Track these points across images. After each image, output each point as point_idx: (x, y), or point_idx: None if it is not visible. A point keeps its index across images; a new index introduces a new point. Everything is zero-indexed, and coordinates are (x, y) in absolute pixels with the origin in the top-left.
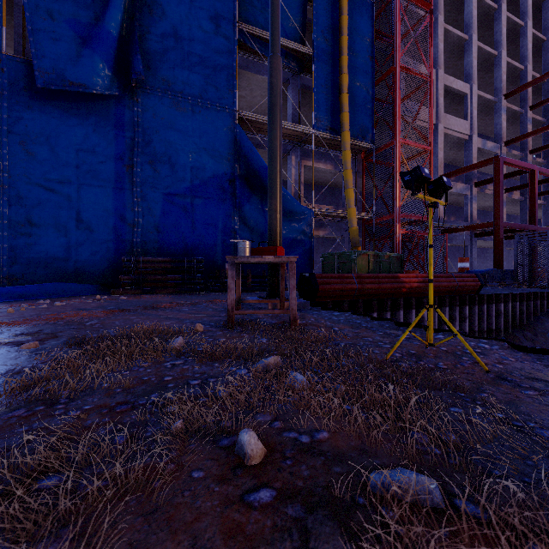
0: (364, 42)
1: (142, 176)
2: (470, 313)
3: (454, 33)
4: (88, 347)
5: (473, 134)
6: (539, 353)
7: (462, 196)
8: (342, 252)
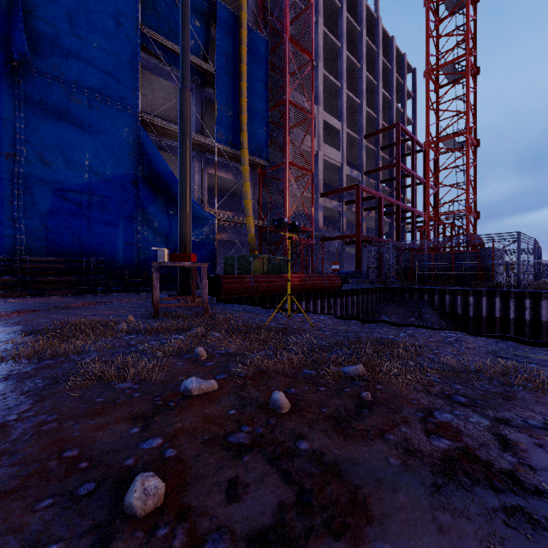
0: (260, 72)
1: (26, 166)
2: (335, 304)
3: (330, 79)
4: (58, 331)
5: (344, 163)
6: (345, 319)
7: (337, 211)
8: (242, 255)
